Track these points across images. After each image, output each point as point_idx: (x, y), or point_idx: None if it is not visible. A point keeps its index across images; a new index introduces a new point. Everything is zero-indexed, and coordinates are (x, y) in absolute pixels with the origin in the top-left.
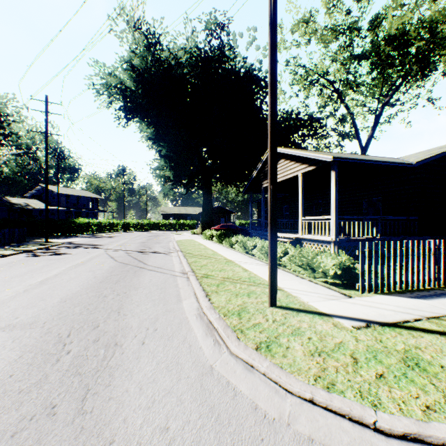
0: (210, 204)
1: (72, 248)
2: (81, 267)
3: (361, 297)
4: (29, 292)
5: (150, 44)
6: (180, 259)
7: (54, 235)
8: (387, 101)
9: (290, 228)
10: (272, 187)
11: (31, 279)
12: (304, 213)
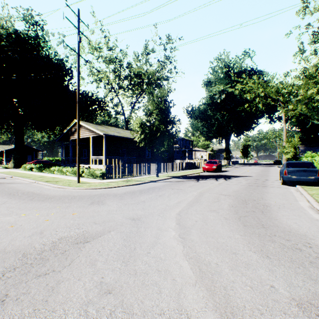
0: (23, 145)
1: None
2: None
3: (105, 180)
4: None
5: None
6: (21, 179)
7: None
8: (137, 101)
9: (88, 162)
10: (79, 149)
11: None
12: (95, 154)
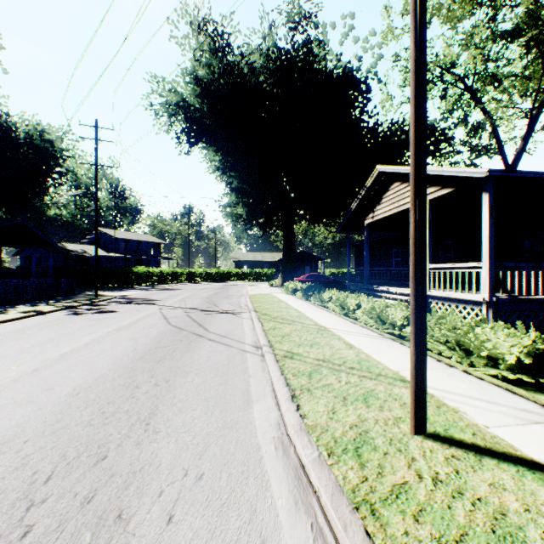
0: (293, 248)
1: (123, 304)
2: (122, 332)
3: None
4: (38, 373)
5: (218, 48)
6: (253, 323)
7: (111, 286)
8: None
9: (403, 280)
10: (417, 207)
11: (53, 349)
12: None
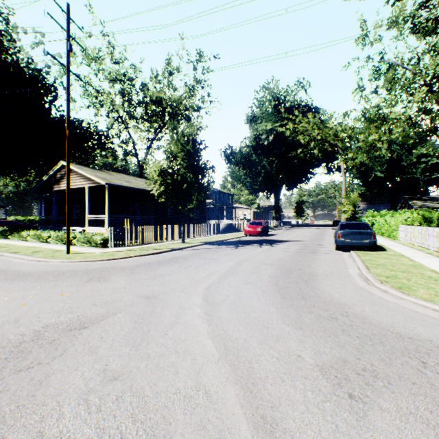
0: None
1: None
2: None
3: (109, 248)
4: None
5: None
6: None
7: None
8: (156, 137)
9: (81, 224)
10: (68, 204)
11: None
12: (93, 212)
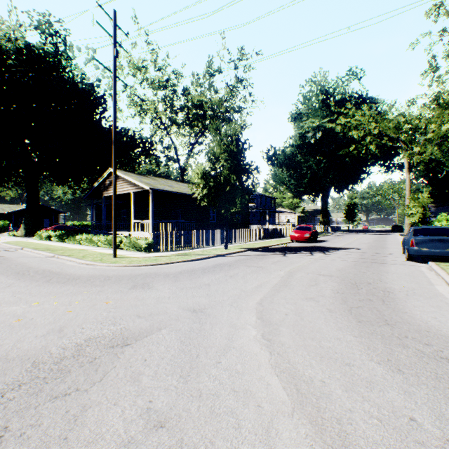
0: (38, 204)
1: None
2: None
3: (153, 253)
4: None
5: None
6: (35, 252)
7: None
8: (196, 142)
9: (127, 229)
10: (115, 209)
11: None
12: (138, 217)
